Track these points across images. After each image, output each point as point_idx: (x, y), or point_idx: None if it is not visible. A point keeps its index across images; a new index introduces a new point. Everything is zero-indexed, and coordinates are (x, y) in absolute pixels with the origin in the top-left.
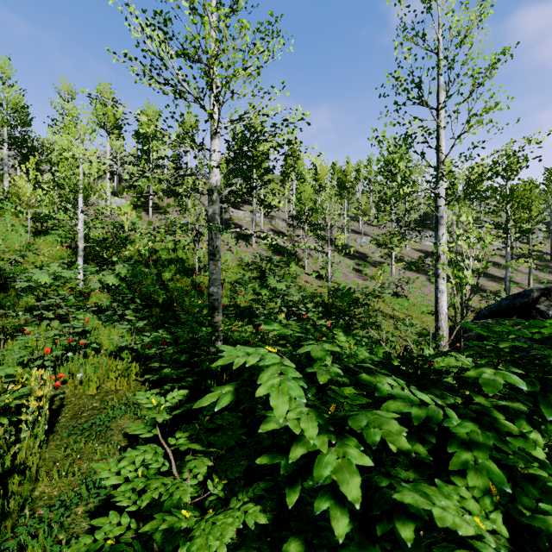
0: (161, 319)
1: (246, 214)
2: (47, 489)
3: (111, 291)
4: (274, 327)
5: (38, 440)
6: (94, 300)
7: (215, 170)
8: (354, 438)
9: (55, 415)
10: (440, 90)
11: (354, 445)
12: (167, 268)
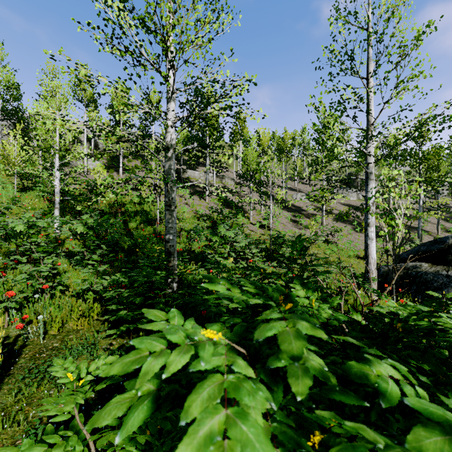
0: (125, 263)
1: (201, 174)
2: None
3: (81, 238)
4: (220, 286)
5: None
6: (68, 246)
7: (170, 130)
8: None
9: (15, 356)
10: (369, 62)
11: None
12: (133, 219)
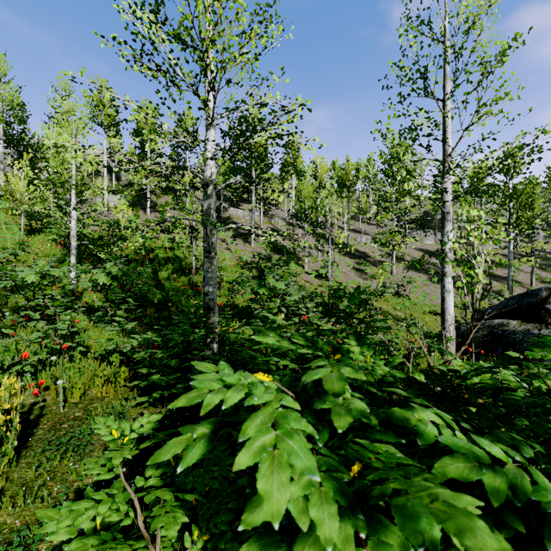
0: (156, 320)
1: (245, 213)
2: (9, 519)
3: (103, 290)
4: (270, 338)
5: (6, 458)
6: (87, 300)
7: (210, 162)
8: (395, 528)
9: (32, 426)
10: (446, 81)
11: (397, 544)
12: (164, 267)
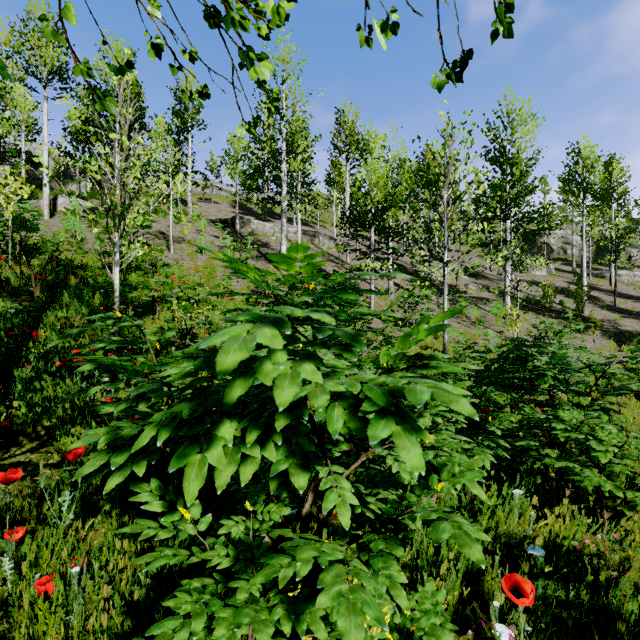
0: None
1: (275, 228)
2: None
3: None
4: None
5: None
6: None
7: None
8: None
9: None
10: None
11: None
12: (79, 302)
